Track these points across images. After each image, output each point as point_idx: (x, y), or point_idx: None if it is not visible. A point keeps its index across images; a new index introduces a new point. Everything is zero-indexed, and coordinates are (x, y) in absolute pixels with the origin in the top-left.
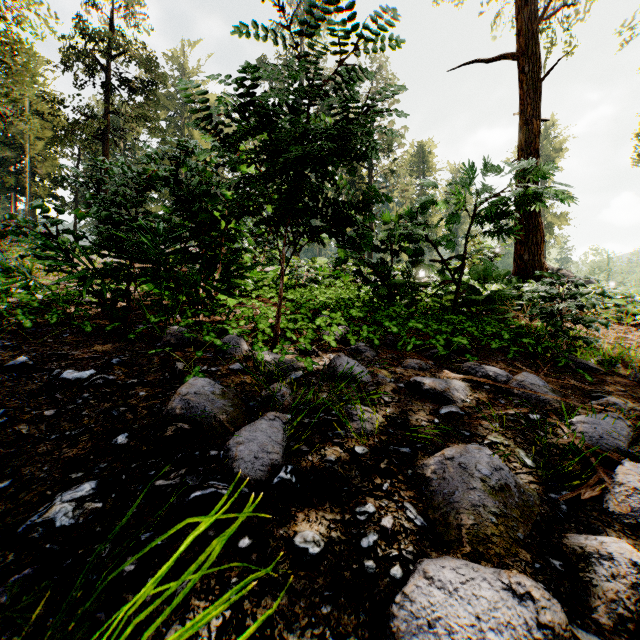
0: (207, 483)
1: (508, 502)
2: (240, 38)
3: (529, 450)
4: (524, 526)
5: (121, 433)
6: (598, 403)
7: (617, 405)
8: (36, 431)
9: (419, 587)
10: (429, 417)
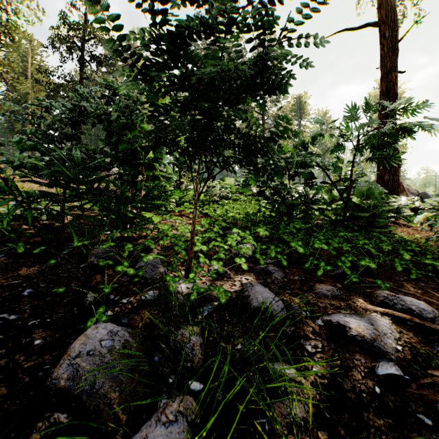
0: None
1: None
2: None
3: None
4: None
5: None
6: None
7: None
8: None
9: None
10: (367, 383)
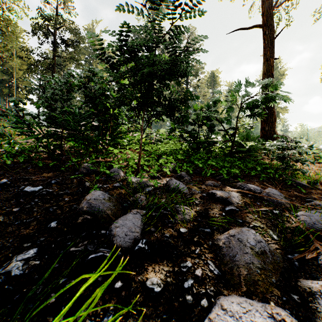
0: (98, 249)
1: (266, 261)
2: (119, 10)
3: (274, 230)
4: (275, 275)
5: (53, 221)
6: (310, 204)
7: (320, 205)
8: (8, 219)
9: (218, 315)
10: (220, 212)
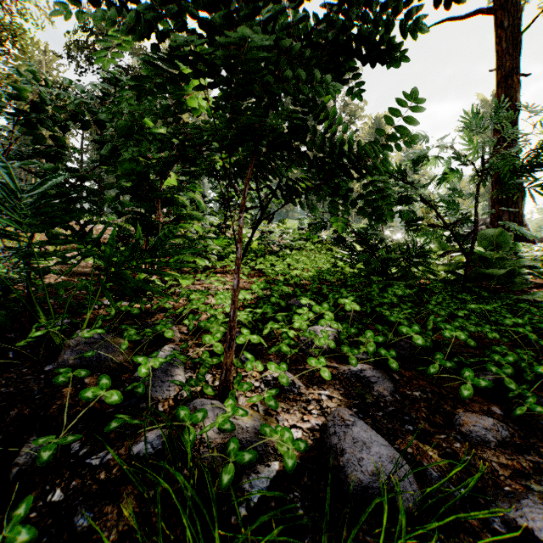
0: None
1: None
2: None
3: None
4: None
5: None
6: None
7: None
8: None
9: None
10: None
